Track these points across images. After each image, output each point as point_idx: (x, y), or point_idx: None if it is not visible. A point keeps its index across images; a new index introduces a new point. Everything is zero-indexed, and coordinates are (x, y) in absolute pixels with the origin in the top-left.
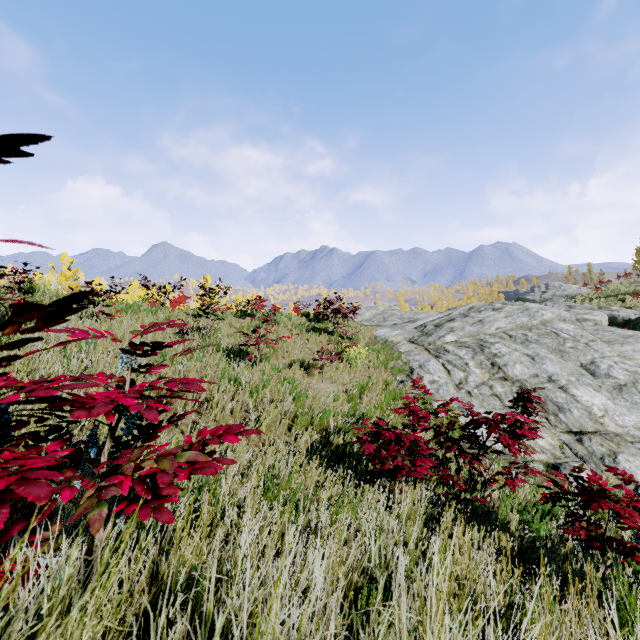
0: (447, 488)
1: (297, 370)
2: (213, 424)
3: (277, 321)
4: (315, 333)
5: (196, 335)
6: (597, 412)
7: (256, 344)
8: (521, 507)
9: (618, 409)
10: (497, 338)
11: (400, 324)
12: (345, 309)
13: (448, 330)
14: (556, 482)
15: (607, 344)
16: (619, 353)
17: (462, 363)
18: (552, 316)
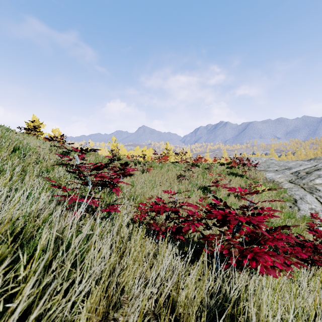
0: None
1: (233, 198)
2: (211, 224)
3: (211, 169)
4: (233, 176)
5: (186, 180)
6: None
7: (217, 186)
8: None
9: None
10: None
11: (280, 170)
12: (250, 165)
13: (316, 176)
14: None
15: None
16: None
17: None
18: None
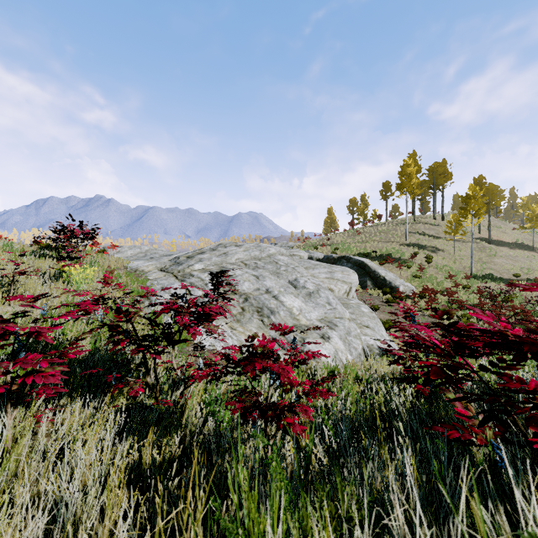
0: (130, 399)
1: None
2: None
3: None
4: (39, 259)
5: None
6: (296, 312)
7: None
8: (211, 398)
9: (308, 308)
10: (236, 265)
11: (157, 257)
12: (79, 231)
13: (198, 260)
14: (228, 356)
15: (306, 269)
16: (311, 274)
17: (203, 284)
18: (275, 251)
